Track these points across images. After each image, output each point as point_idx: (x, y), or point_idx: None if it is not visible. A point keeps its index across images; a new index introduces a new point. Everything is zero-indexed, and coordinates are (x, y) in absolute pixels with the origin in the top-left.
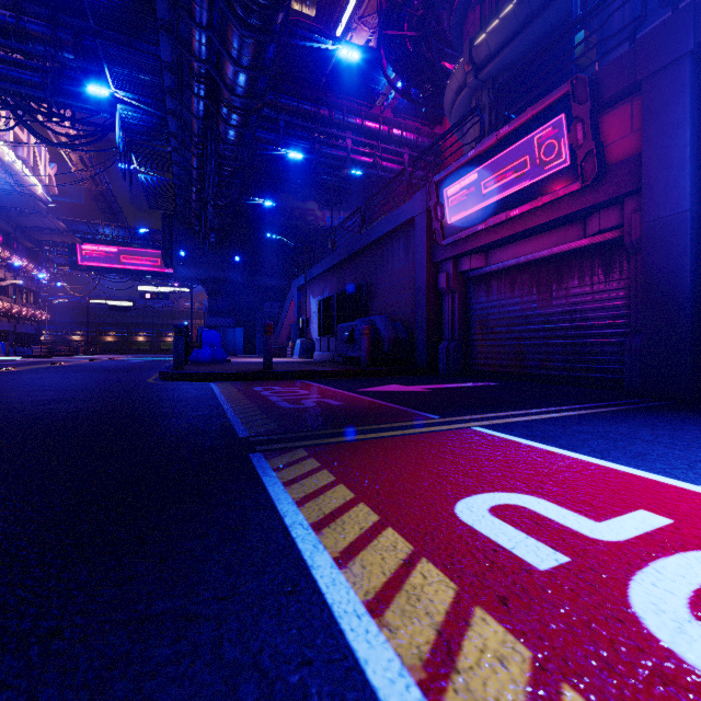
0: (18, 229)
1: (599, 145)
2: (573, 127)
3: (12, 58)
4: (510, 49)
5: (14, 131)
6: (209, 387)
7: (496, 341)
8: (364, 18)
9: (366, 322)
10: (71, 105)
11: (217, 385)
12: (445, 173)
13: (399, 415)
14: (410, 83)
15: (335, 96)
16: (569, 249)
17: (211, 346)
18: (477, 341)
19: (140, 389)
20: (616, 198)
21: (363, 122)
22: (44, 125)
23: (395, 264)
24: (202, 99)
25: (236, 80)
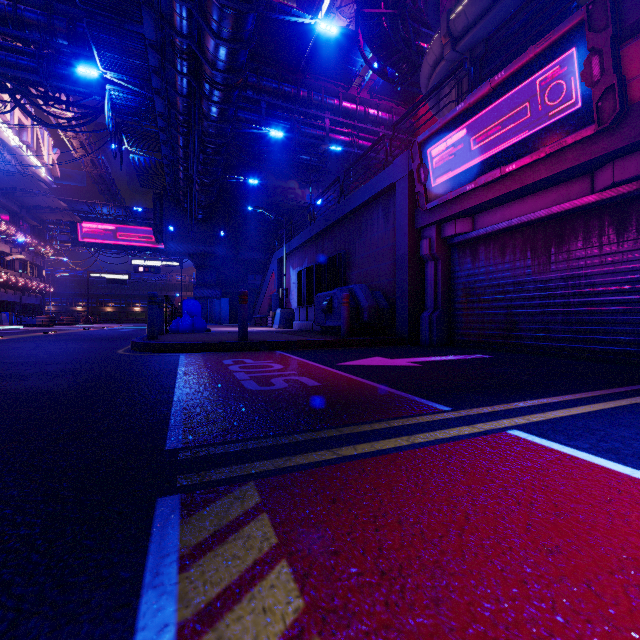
0: (23, 208)
1: (621, 79)
2: (587, 62)
3: (10, 45)
4: (489, 18)
5: (19, 118)
6: (176, 359)
7: (484, 309)
8: (341, 8)
9: (345, 291)
10: (65, 89)
11: (186, 356)
12: (429, 132)
13: (394, 405)
14: (386, 62)
15: (314, 78)
16: (572, 207)
17: (192, 316)
18: (461, 310)
19: (100, 362)
20: (638, 143)
21: (340, 102)
22: (40, 108)
23: (375, 232)
24: (184, 76)
25: (216, 54)
